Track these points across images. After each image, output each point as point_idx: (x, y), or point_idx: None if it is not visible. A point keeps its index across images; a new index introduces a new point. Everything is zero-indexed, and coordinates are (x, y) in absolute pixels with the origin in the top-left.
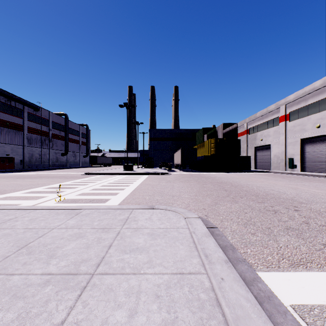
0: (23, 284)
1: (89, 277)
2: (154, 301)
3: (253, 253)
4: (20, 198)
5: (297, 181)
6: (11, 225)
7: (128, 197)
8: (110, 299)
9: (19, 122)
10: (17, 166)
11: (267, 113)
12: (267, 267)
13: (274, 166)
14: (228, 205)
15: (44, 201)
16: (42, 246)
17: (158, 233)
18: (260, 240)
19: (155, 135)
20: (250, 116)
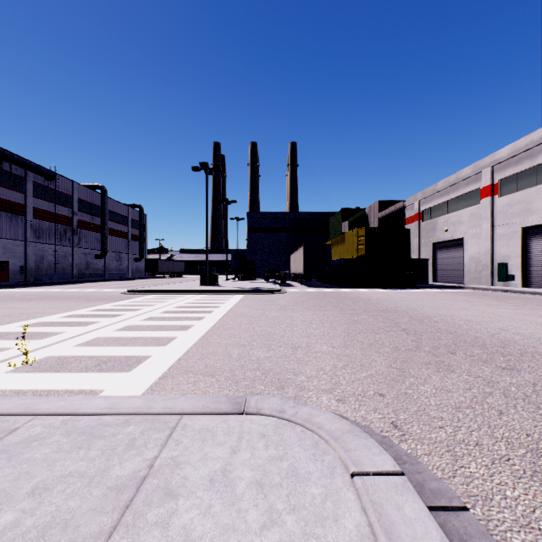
0: None
1: None
2: None
3: None
4: None
5: (532, 306)
6: None
7: (191, 352)
8: None
9: (18, 199)
10: (14, 277)
11: (456, 183)
12: None
13: (470, 277)
14: (434, 377)
15: None
16: None
17: None
18: None
19: (257, 223)
20: (426, 189)
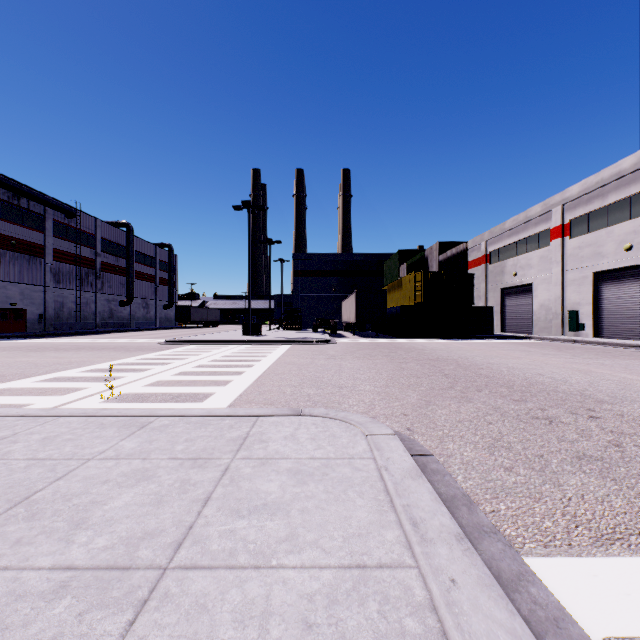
0: (6, 594)
1: (157, 577)
2: (299, 638)
3: (513, 513)
4: (31, 392)
5: (588, 356)
6: (2, 451)
7: (249, 390)
8: (201, 632)
9: (36, 240)
10: (32, 326)
11: (525, 222)
12: (544, 545)
13: (540, 326)
14: (453, 405)
15: (79, 398)
16: (61, 501)
17: (309, 470)
18: (523, 482)
19: (304, 265)
20: (493, 229)
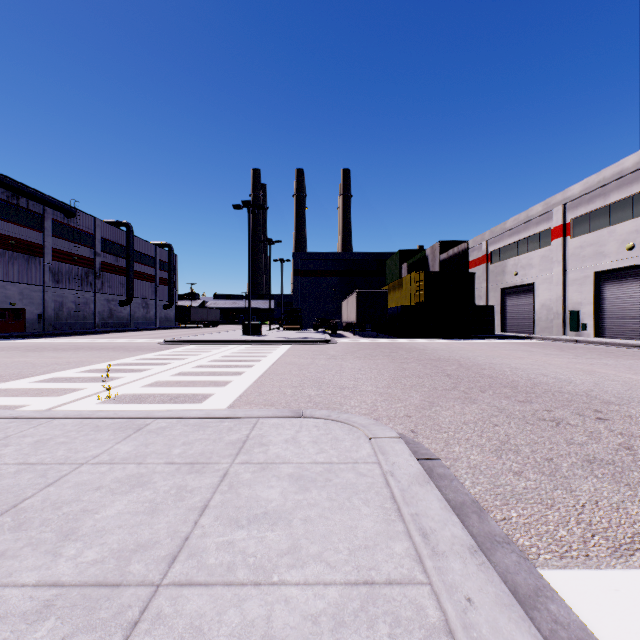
0: None
1: (149, 595)
2: None
3: (525, 520)
4: (28, 392)
5: (591, 356)
6: None
7: (249, 391)
8: None
9: (36, 239)
10: (32, 326)
11: (527, 222)
12: (560, 556)
13: (541, 326)
14: (457, 407)
15: (76, 399)
16: (50, 509)
17: (312, 475)
18: (534, 488)
19: (304, 265)
20: (494, 228)
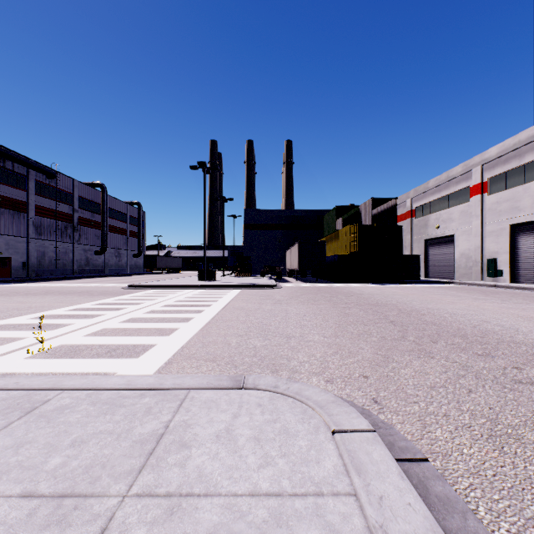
0: None
1: None
2: None
3: None
4: None
5: (517, 300)
6: None
7: (192, 341)
8: None
9: (20, 197)
10: (17, 272)
11: (447, 181)
12: None
13: (460, 272)
14: (415, 363)
15: (7, 352)
16: None
17: None
18: None
19: (253, 219)
20: (418, 187)
